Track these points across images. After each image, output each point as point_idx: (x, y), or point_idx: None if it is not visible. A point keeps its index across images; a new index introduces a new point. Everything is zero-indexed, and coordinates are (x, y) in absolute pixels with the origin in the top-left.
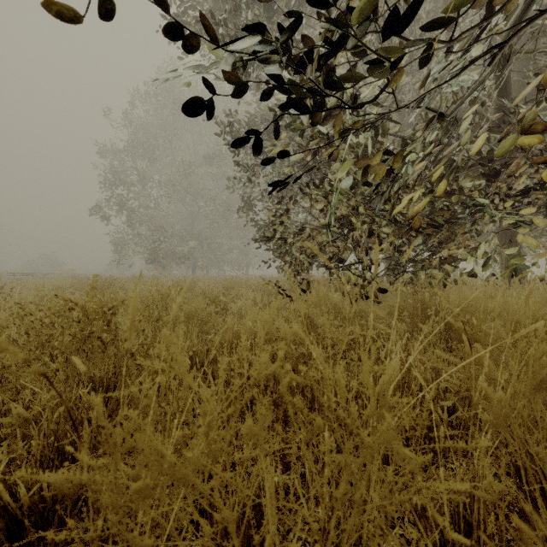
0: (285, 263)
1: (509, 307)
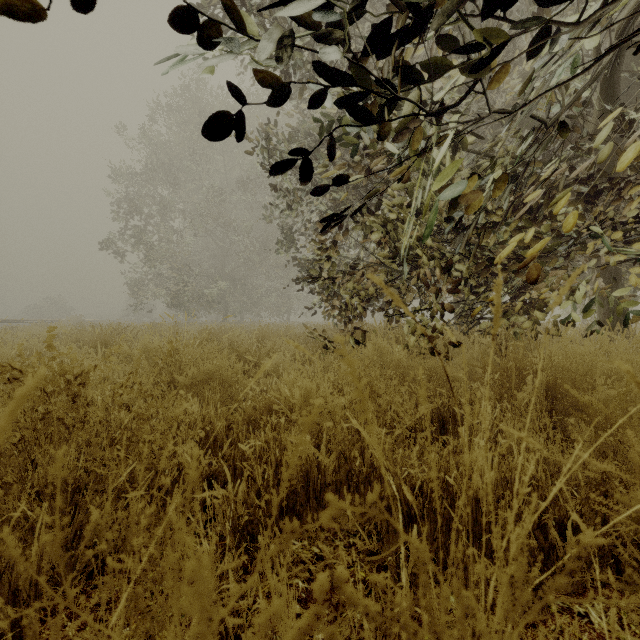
0: (334, 308)
1: (636, 368)
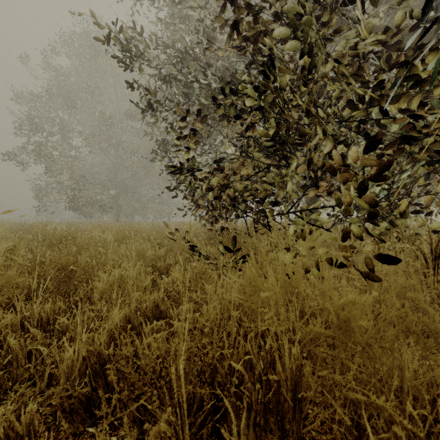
0: (200, 207)
1: None
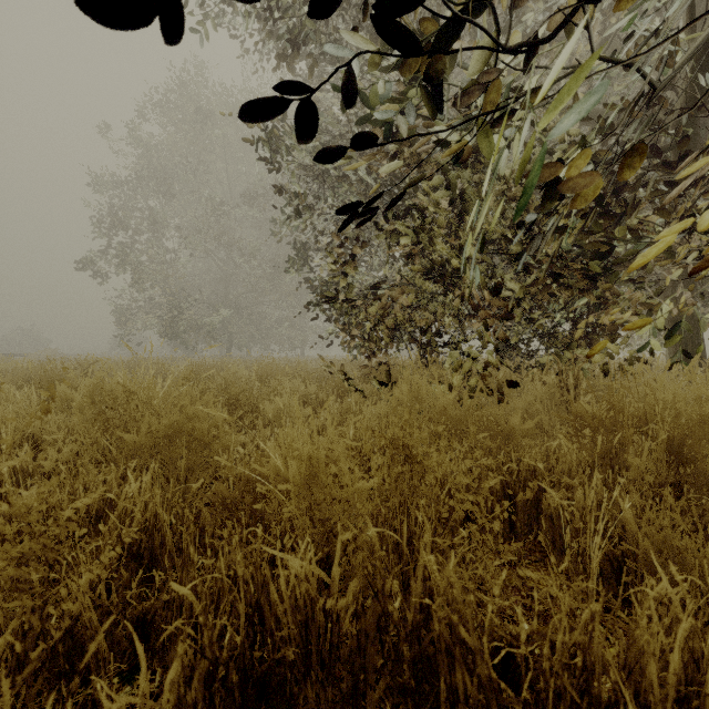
0: (354, 339)
1: None
